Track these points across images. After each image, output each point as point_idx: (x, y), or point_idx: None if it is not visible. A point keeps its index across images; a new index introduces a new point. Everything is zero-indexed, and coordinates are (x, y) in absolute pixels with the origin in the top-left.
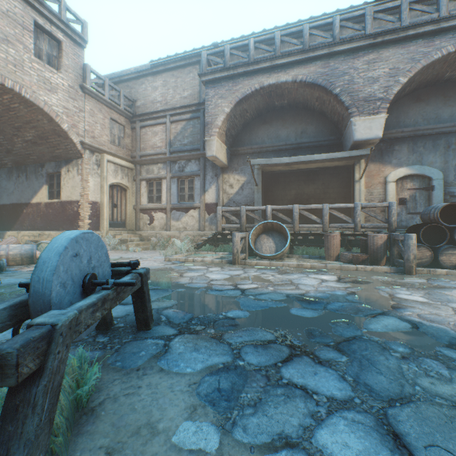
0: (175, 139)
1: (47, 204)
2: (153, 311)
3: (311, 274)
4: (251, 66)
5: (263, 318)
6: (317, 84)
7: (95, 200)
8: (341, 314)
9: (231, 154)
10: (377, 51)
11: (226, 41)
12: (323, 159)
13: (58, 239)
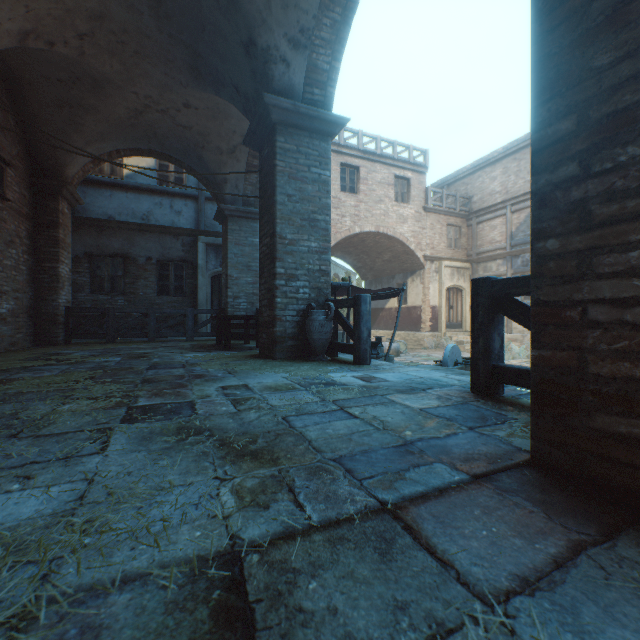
0: (517, 230)
1: (396, 309)
2: None
3: None
4: None
5: None
6: None
7: (433, 304)
8: None
9: None
10: None
11: None
12: None
13: (447, 347)
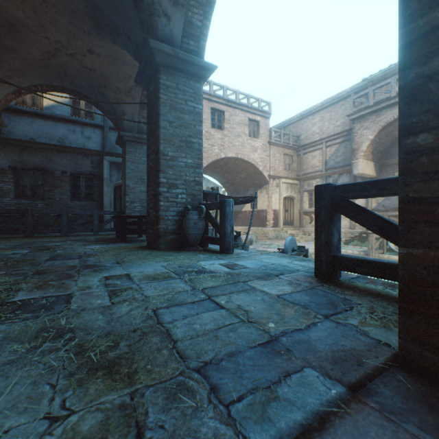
0: (329, 159)
1: (249, 212)
2: None
3: None
4: (392, 100)
5: None
6: None
7: (275, 208)
8: None
9: (380, 165)
10: None
11: (373, 74)
12: None
13: (287, 239)
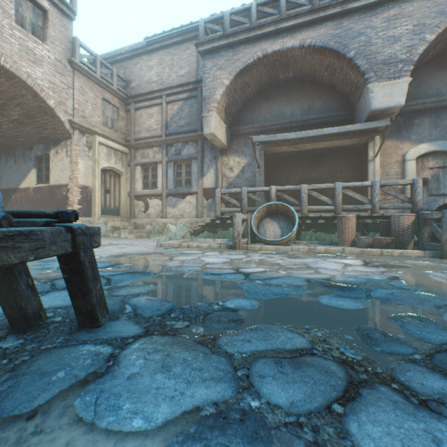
0: (171, 120)
1: (35, 189)
2: (117, 298)
3: (328, 258)
4: (253, 32)
5: (281, 310)
6: (328, 48)
7: (85, 184)
8: (400, 305)
9: (231, 134)
10: (399, 6)
11: None
12: (332, 135)
13: None
